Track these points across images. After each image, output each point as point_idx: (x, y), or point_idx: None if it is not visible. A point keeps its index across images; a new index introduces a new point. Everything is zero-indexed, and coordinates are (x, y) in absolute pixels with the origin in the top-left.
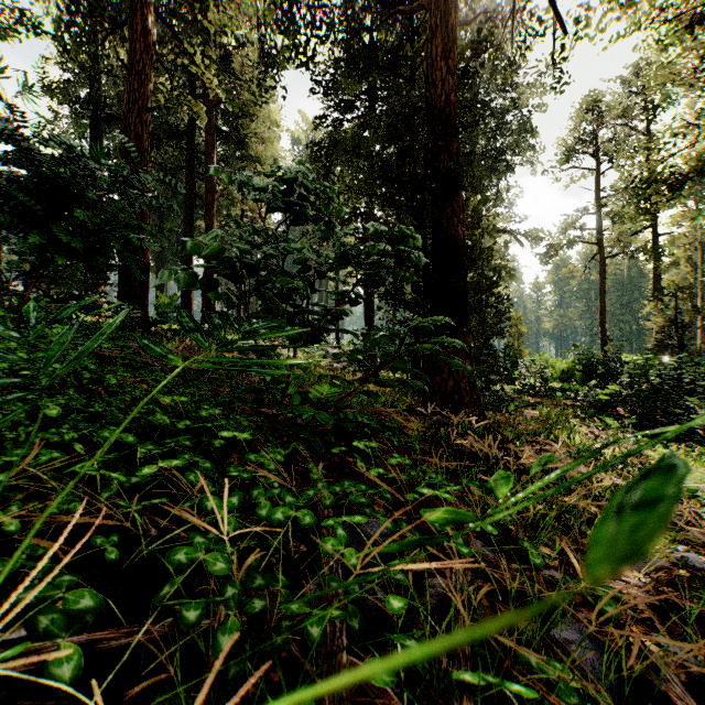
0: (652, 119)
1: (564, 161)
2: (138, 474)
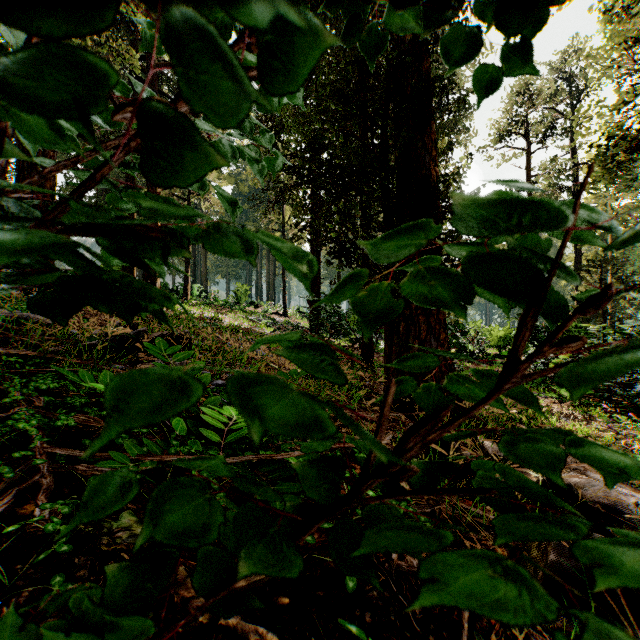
0: (574, 107)
1: (498, 140)
2: None
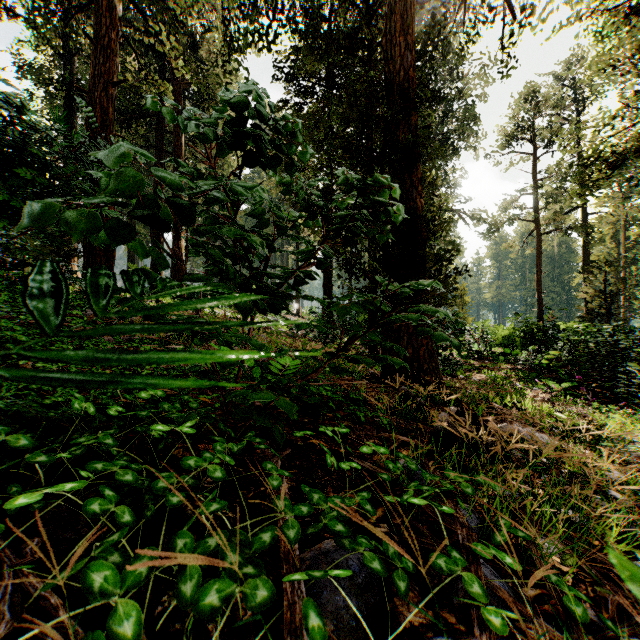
0: (582, 110)
1: (505, 146)
2: (9, 506)
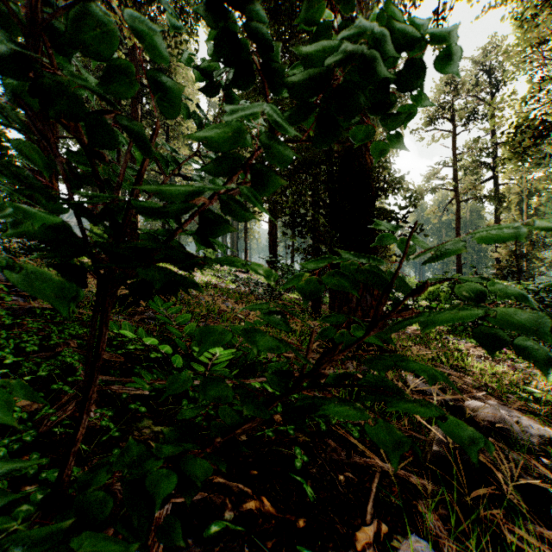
0: (494, 94)
1: (429, 123)
2: None
